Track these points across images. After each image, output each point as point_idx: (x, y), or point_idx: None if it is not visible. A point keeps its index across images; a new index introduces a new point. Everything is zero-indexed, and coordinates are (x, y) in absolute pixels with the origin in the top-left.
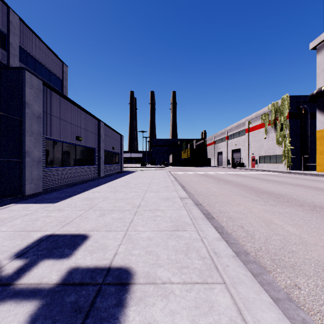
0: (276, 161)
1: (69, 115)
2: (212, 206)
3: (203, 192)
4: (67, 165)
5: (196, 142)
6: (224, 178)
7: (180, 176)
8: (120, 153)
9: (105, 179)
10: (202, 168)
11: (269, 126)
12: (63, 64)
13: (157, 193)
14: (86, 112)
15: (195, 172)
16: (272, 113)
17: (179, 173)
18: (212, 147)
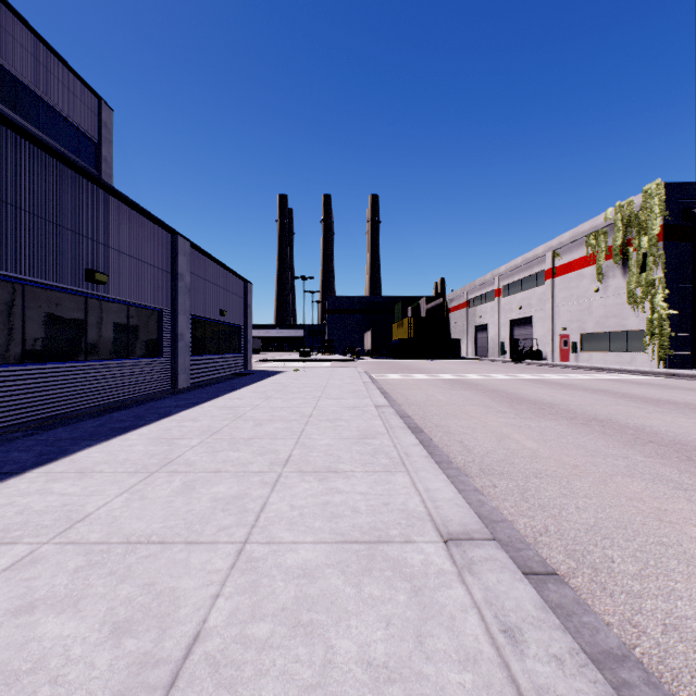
0: (627, 347)
1: (54, 199)
2: (609, 581)
3: (495, 457)
4: (46, 358)
5: (425, 302)
6: (519, 392)
7: (396, 386)
8: (242, 326)
9: (177, 401)
10: (442, 362)
11: (607, 261)
12: (99, 103)
13: (327, 485)
14: (125, 203)
15: (430, 375)
16: (616, 230)
17: (393, 378)
18: (463, 314)
